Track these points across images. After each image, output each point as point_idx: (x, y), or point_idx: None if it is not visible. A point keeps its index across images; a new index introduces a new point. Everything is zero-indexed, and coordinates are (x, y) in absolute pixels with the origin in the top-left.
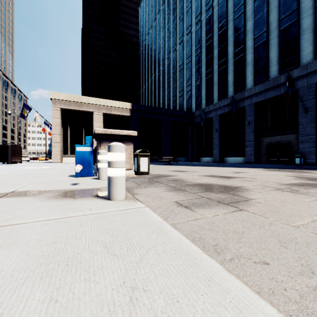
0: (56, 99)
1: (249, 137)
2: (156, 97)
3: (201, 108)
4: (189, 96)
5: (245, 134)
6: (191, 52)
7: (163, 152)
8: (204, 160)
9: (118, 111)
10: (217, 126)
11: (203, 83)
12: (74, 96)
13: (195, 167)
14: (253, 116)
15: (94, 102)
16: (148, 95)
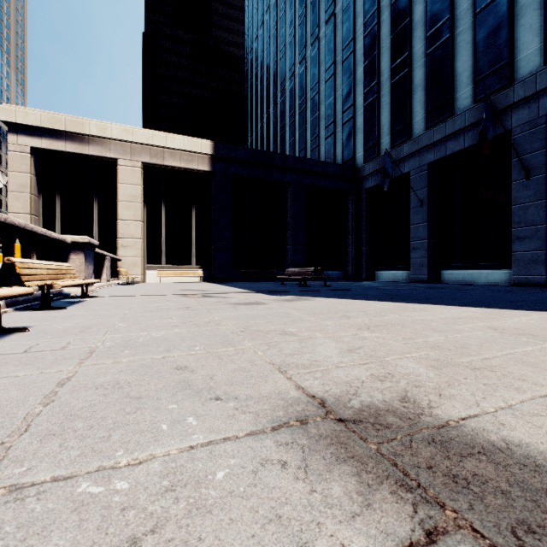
0: (19, 124)
1: (527, 213)
2: (278, 149)
3: (380, 154)
4: (350, 132)
5: (513, 206)
6: (355, 32)
7: (290, 258)
8: (385, 277)
9: (181, 160)
10: (422, 192)
11: (384, 95)
12: (65, 118)
13: (428, 314)
14: (544, 151)
15: (120, 136)
16: (263, 147)
